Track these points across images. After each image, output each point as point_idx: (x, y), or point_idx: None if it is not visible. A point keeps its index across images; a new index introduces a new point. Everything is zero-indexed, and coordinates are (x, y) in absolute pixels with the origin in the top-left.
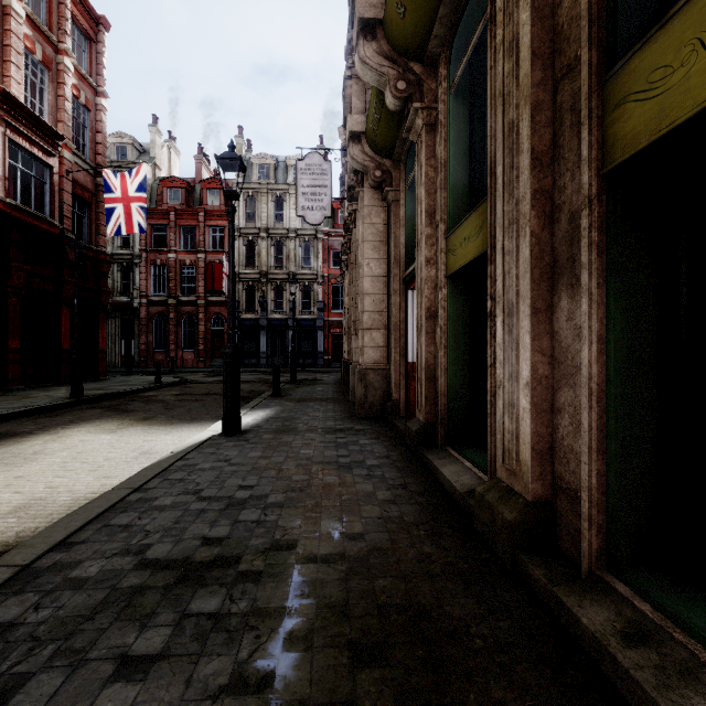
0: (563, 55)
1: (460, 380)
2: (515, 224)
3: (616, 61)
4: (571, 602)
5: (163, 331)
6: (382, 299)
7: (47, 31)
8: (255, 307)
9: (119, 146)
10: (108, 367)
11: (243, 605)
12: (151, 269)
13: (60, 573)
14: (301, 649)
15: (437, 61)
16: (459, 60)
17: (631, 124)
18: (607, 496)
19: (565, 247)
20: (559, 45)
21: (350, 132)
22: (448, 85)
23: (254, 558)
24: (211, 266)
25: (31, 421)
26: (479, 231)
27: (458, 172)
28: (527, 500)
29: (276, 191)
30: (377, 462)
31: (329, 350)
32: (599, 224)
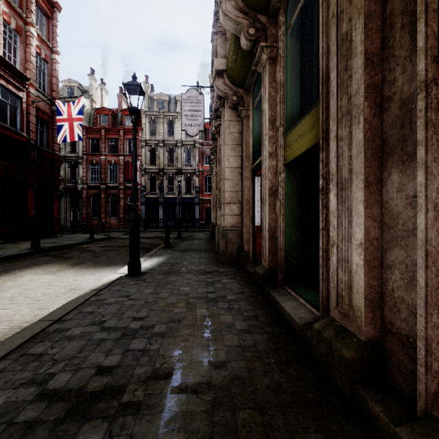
0: None
1: (294, 238)
2: (349, 114)
3: None
4: None
5: (97, 205)
6: (237, 183)
7: (19, 10)
8: (156, 190)
9: (69, 87)
10: (62, 228)
11: None
12: (89, 166)
13: None
14: None
15: (277, 13)
16: (293, 10)
17: None
18: None
19: (395, 130)
20: None
21: (216, 70)
22: (285, 28)
23: (136, 388)
24: (127, 164)
25: None
26: (311, 128)
27: (292, 90)
28: (361, 340)
29: (169, 117)
30: (235, 297)
31: (202, 217)
32: (435, 105)
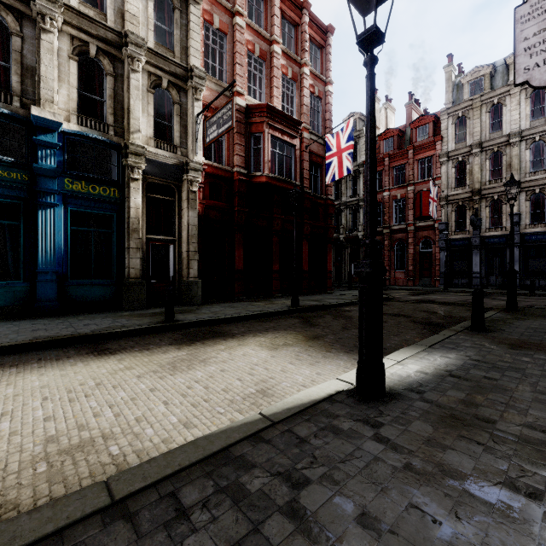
0: None
1: None
2: None
3: None
4: None
5: (380, 255)
6: None
7: (294, 56)
8: (465, 226)
9: None
10: (343, 283)
11: None
12: None
13: None
14: None
15: None
16: None
17: None
18: None
19: None
20: None
21: None
22: None
23: None
24: (418, 195)
25: (250, 324)
26: None
27: None
28: None
29: (491, 99)
30: None
31: None
32: None
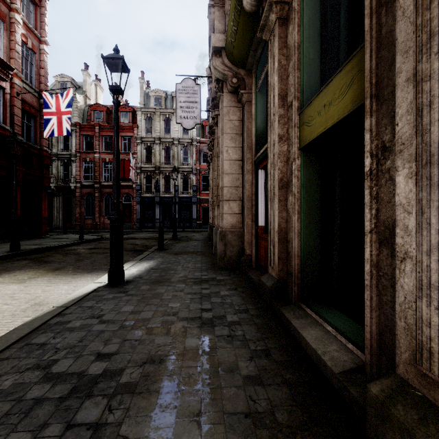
0: None
1: (312, 242)
2: None
3: None
4: None
5: (91, 205)
6: (237, 177)
7: None
8: (152, 189)
9: (62, 83)
10: (54, 229)
11: None
12: (83, 164)
13: None
14: None
15: None
16: None
17: None
18: None
19: None
20: None
21: (213, 48)
22: None
23: None
24: (122, 162)
25: None
26: (346, 89)
27: (310, 53)
28: None
29: (165, 113)
30: (237, 318)
31: (200, 217)
32: None
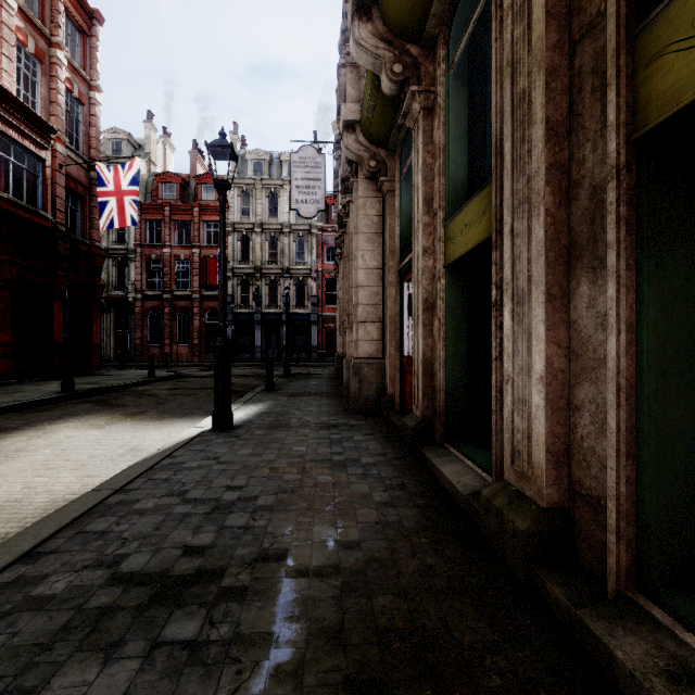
0: (582, 13)
1: (459, 374)
2: (527, 203)
3: (649, 10)
4: (601, 630)
5: (158, 325)
6: (376, 292)
7: (40, 24)
8: (249, 301)
9: (114, 141)
10: (103, 362)
11: (224, 630)
12: (146, 264)
13: (21, 589)
14: (289, 688)
15: (435, 42)
16: (458, 40)
17: (671, 78)
18: (638, 507)
19: (585, 226)
20: (578, 3)
21: (344, 121)
22: (447, 66)
23: (239, 571)
24: (205, 261)
25: (18, 417)
26: (482, 216)
27: (457, 157)
28: (541, 507)
29: (270, 186)
30: (373, 460)
31: (323, 344)
32: (629, 197)
